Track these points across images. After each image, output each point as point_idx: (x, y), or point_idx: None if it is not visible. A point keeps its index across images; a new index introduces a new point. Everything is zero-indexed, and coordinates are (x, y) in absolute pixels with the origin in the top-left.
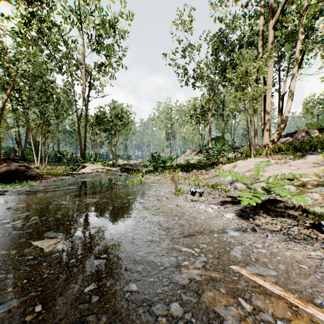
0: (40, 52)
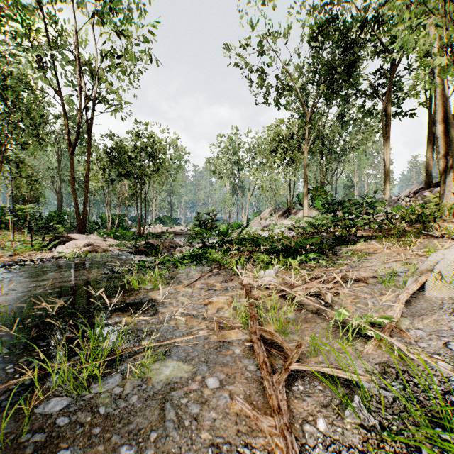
0: None
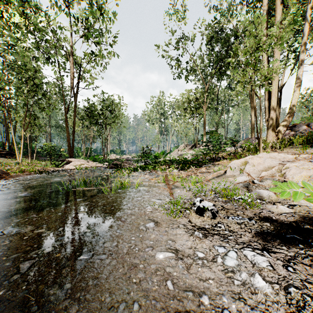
0: (25, 40)
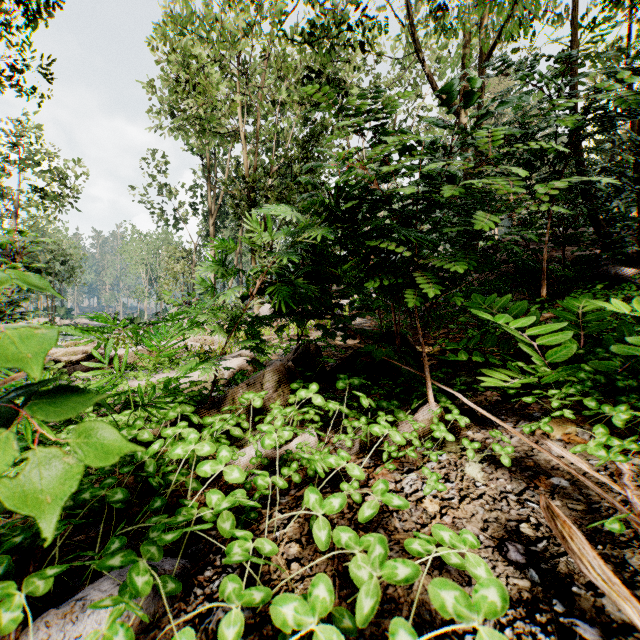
0: None
